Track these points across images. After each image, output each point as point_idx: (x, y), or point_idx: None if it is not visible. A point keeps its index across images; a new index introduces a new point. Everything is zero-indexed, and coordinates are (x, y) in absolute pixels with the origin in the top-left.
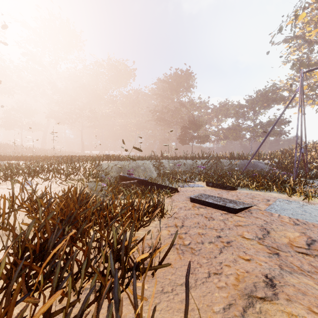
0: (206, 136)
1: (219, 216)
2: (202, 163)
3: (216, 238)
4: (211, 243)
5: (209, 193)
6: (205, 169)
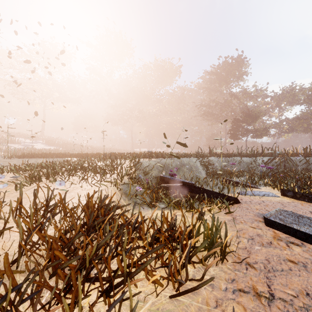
0: (264, 129)
1: None
2: (264, 161)
3: None
4: None
5: (293, 209)
6: (270, 169)
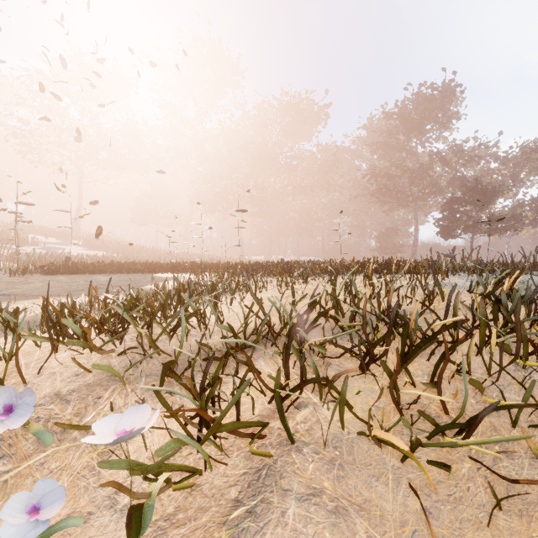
0: (511, 218)
1: None
2: None
3: None
4: None
5: None
6: None
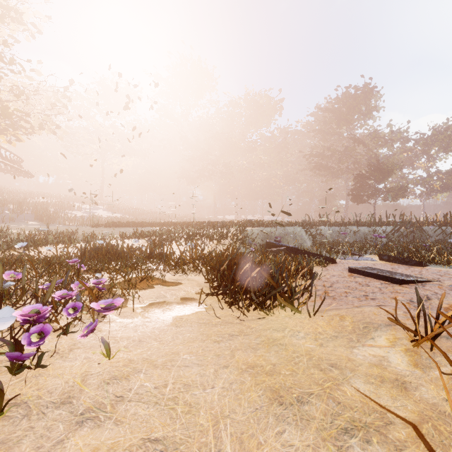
0: (401, 189)
1: (377, 285)
2: (387, 231)
3: (362, 296)
4: (355, 297)
5: (380, 266)
6: (389, 240)
